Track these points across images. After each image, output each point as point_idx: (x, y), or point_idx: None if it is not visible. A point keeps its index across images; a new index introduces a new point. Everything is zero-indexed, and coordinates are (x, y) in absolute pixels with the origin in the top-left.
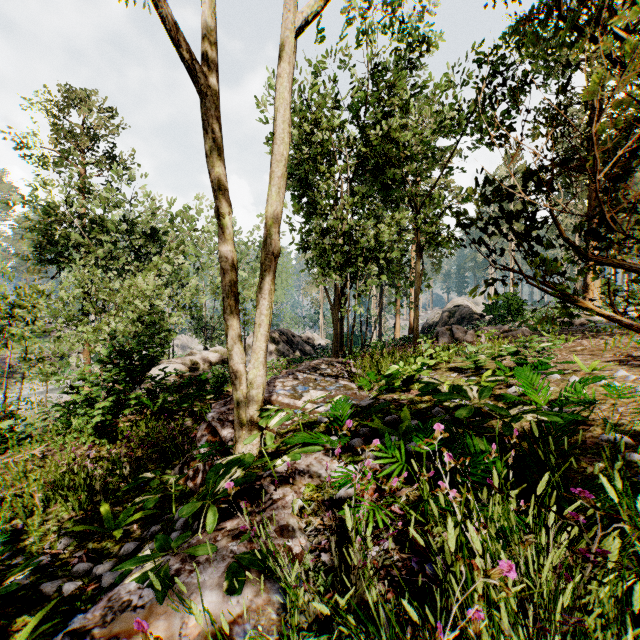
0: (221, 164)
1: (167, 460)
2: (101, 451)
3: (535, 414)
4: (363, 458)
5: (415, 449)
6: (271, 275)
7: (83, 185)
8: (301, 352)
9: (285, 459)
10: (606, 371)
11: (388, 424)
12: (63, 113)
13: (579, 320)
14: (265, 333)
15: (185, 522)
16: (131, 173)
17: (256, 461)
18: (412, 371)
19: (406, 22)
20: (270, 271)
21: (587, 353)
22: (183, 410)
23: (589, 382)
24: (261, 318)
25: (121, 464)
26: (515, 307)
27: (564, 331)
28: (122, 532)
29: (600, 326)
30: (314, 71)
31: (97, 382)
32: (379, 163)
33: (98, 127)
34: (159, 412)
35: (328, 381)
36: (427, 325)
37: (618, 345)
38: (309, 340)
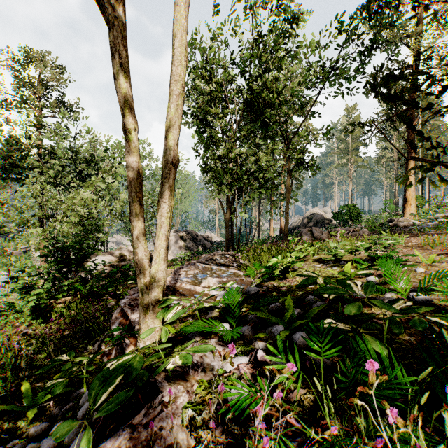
0: (128, 85)
1: (90, 336)
2: (37, 329)
3: (434, 316)
4: (253, 347)
5: (311, 355)
6: (171, 182)
7: (38, 122)
8: (202, 247)
9: (176, 361)
10: (443, 263)
11: (273, 311)
12: (24, 69)
13: (403, 223)
14: (165, 233)
15: (87, 410)
16: (75, 114)
17: (151, 356)
18: (288, 263)
19: (280, 1)
20: (170, 178)
21: (419, 248)
22: (109, 293)
23: (446, 275)
24: (162, 220)
25: (48, 343)
26: (355, 214)
27: (393, 231)
28: (39, 409)
29: (421, 227)
30: (211, 38)
31: (34, 273)
32: (259, 107)
33: (51, 80)
34: (89, 295)
35: (222, 270)
36: (292, 227)
37: (443, 242)
38: (208, 238)
